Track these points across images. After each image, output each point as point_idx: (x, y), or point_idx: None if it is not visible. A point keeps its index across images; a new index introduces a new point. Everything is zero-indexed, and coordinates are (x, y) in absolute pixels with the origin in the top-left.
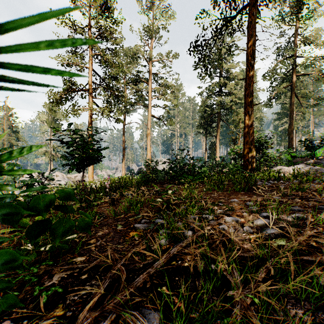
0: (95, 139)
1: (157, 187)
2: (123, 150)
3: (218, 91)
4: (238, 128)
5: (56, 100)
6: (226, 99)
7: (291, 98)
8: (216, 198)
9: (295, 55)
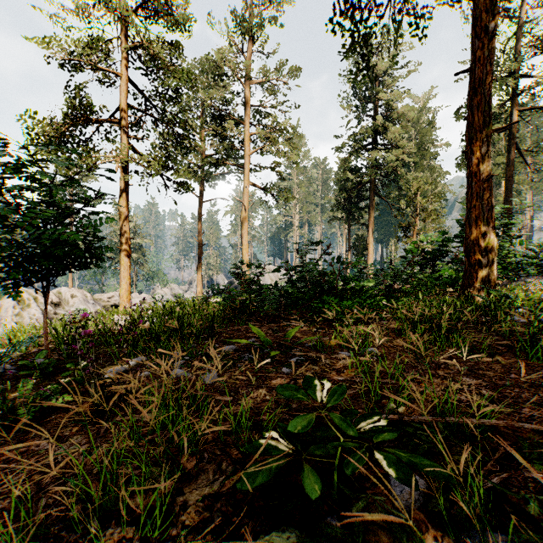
0: (81, 197)
1: (263, 333)
2: (198, 249)
3: (372, 142)
4: (414, 207)
5: (46, 138)
6: (386, 157)
7: (508, 154)
8: (496, 397)
9: (516, 73)
